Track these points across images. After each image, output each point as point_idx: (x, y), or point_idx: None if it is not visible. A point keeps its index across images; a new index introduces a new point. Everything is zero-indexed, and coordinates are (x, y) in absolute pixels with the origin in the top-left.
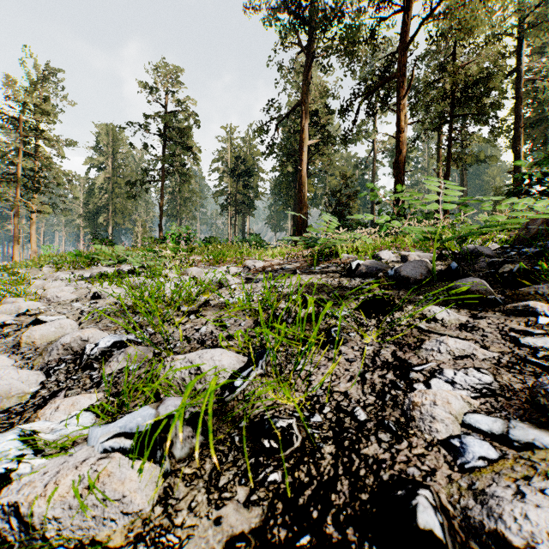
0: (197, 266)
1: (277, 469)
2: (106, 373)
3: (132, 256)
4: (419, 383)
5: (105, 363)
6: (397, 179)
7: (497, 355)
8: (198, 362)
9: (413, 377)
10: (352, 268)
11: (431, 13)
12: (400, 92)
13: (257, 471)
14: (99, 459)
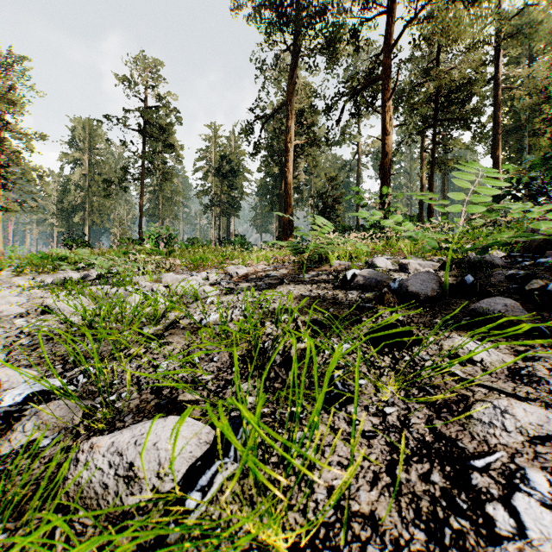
0: (175, 271)
1: None
2: (2, 453)
3: (98, 261)
4: (494, 501)
5: (8, 431)
6: (383, 182)
7: None
8: (131, 454)
9: (479, 484)
10: (347, 279)
11: (416, 16)
12: (386, 94)
13: None
14: None
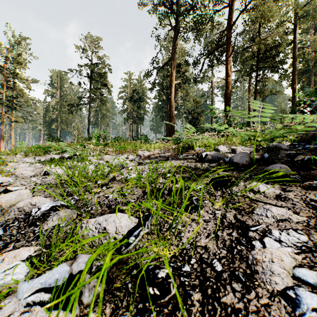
0: (109, 154)
1: (159, 314)
2: (44, 229)
3: (70, 149)
4: (256, 240)
5: (44, 221)
6: (226, 104)
7: (306, 219)
8: (104, 224)
9: (251, 235)
10: (202, 157)
11: (245, 8)
12: (228, 53)
13: (144, 315)
14: (22, 313)
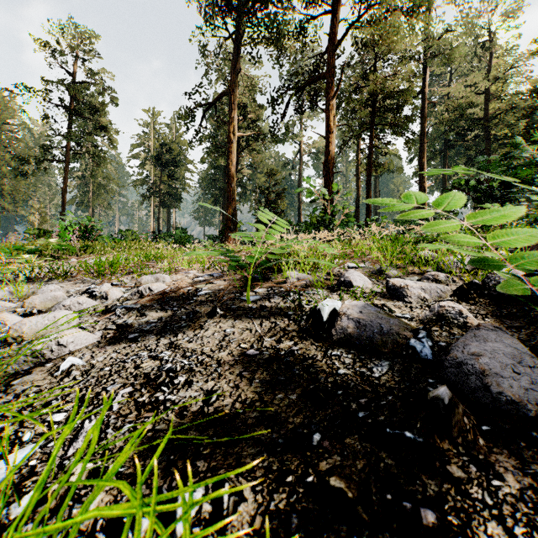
0: (76, 277)
1: None
2: None
3: None
4: None
5: None
6: (327, 179)
7: None
8: None
9: None
10: (322, 319)
11: (358, 18)
12: (329, 92)
13: None
14: None
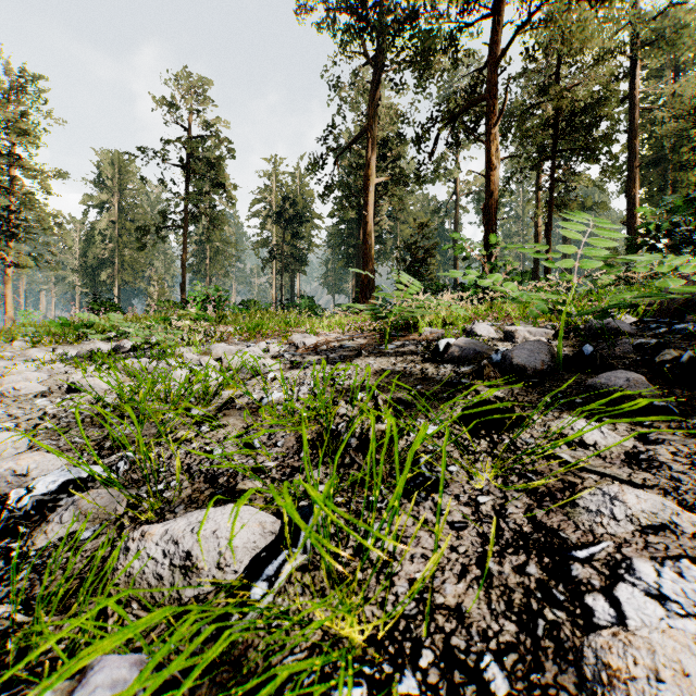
0: (227, 341)
1: None
2: (37, 547)
3: (134, 329)
4: (595, 592)
5: (41, 523)
6: (488, 229)
7: None
8: (188, 542)
9: (580, 575)
10: (439, 350)
11: (529, 19)
12: (491, 118)
13: None
14: None
